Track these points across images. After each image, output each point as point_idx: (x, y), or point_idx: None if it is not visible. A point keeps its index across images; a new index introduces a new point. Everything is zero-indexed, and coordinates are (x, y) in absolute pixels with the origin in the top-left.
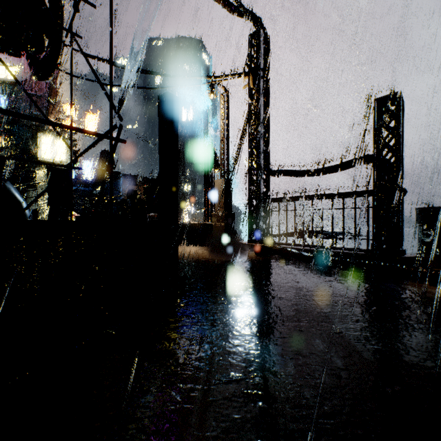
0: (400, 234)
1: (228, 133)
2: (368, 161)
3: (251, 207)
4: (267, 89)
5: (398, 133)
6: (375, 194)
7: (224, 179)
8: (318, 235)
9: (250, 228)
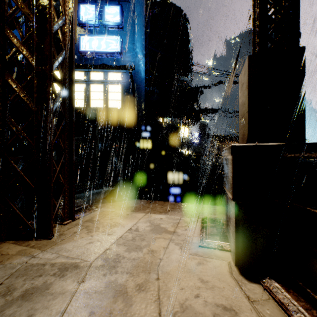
0: None
1: None
2: None
3: None
4: None
5: None
6: None
7: None
8: None
9: None
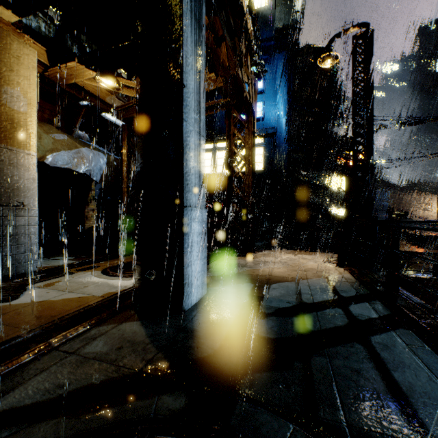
0: None
1: None
2: None
3: None
4: None
5: None
6: None
7: None
8: None
9: None
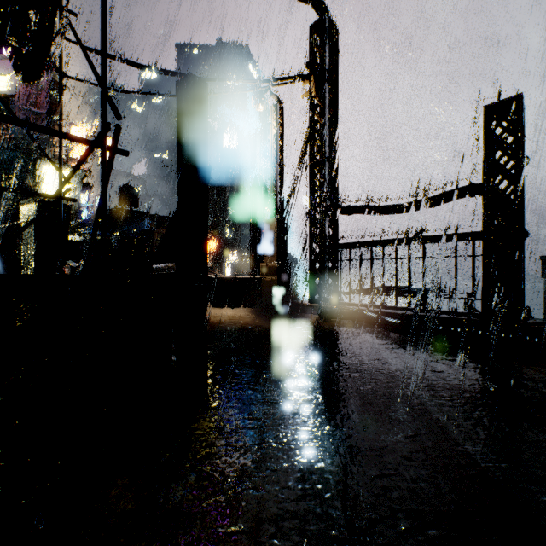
0: (522, 292)
1: (282, 157)
2: (473, 192)
3: (313, 255)
4: (333, 98)
5: (519, 152)
6: (485, 237)
7: (276, 218)
8: (401, 292)
9: (311, 283)
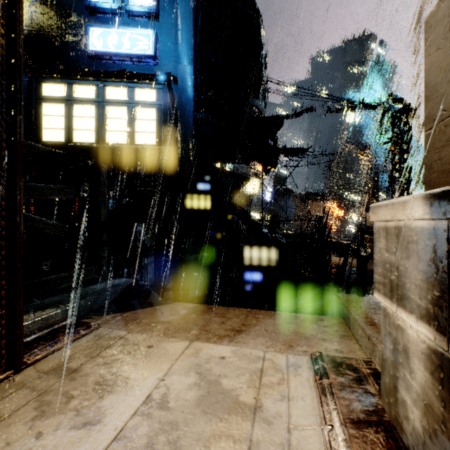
0: None
1: (377, 179)
2: None
3: None
4: (407, 148)
5: None
6: None
7: None
8: None
9: None
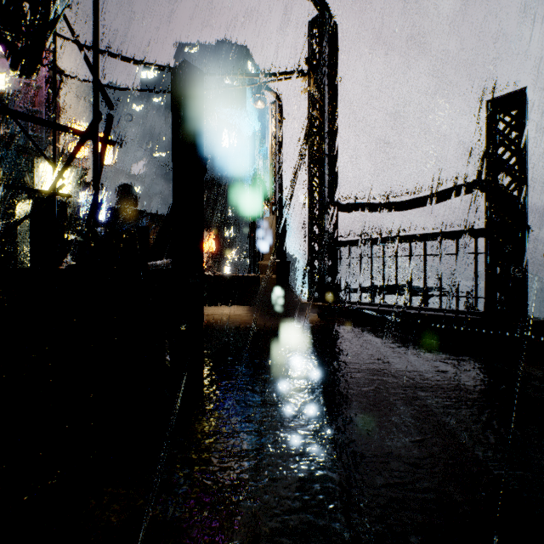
0: (526, 290)
1: (281, 155)
2: (475, 189)
3: (312, 253)
4: (333, 94)
5: (523, 147)
6: (488, 234)
7: (275, 216)
8: (401, 291)
9: (311, 282)
